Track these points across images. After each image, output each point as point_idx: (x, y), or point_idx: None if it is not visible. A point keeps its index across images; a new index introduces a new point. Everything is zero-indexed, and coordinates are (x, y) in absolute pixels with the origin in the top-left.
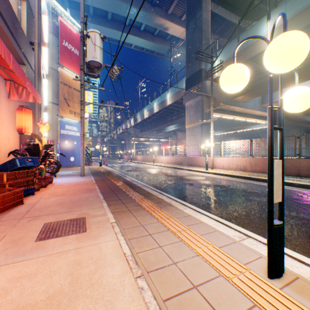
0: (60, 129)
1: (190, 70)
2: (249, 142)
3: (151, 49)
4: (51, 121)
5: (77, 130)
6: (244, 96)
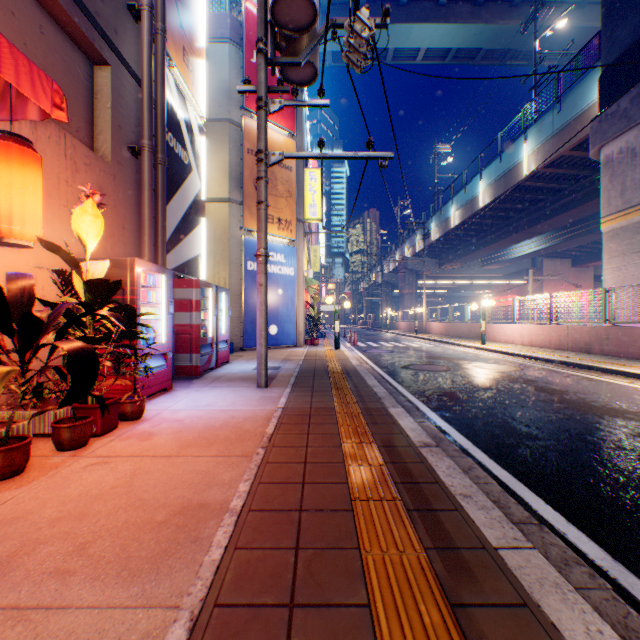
0: (245, 259)
1: (624, 33)
2: None
3: (468, 46)
4: (227, 243)
5: (283, 260)
6: None
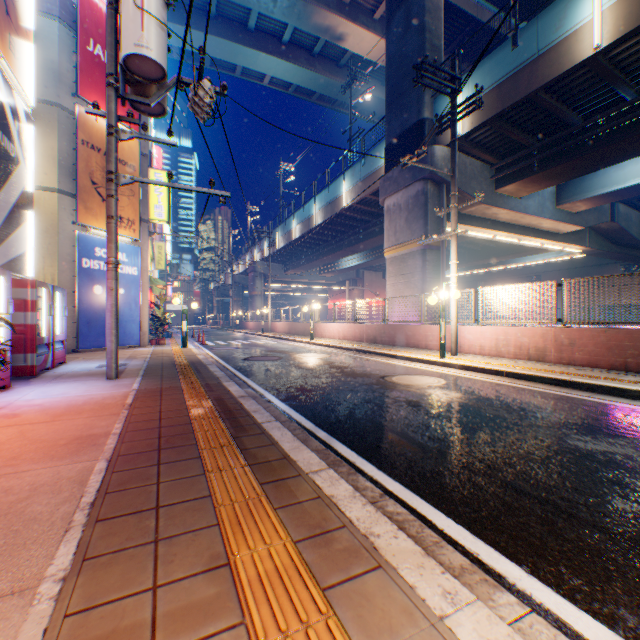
0: (80, 256)
1: (396, 125)
2: (554, 287)
3: (306, 87)
4: (56, 237)
5: (126, 260)
6: (522, 182)
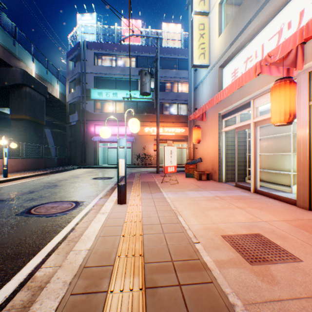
0: None
1: None
2: None
3: None
4: None
5: None
6: None
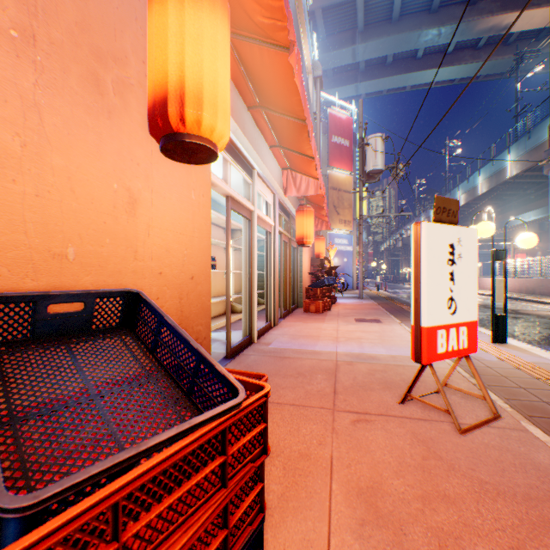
0: (328, 244)
1: None
2: None
3: (470, 75)
4: None
5: (346, 243)
6: None
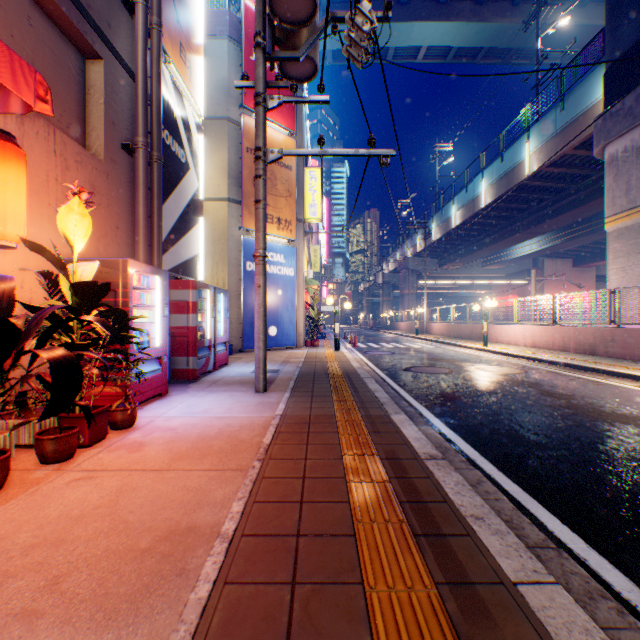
0: (244, 260)
1: (629, 29)
2: None
3: (469, 45)
4: (226, 244)
5: (283, 261)
6: None
